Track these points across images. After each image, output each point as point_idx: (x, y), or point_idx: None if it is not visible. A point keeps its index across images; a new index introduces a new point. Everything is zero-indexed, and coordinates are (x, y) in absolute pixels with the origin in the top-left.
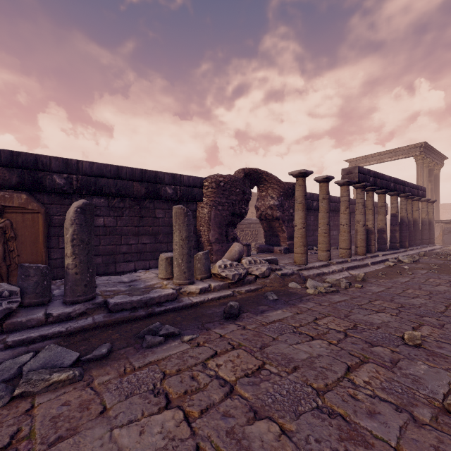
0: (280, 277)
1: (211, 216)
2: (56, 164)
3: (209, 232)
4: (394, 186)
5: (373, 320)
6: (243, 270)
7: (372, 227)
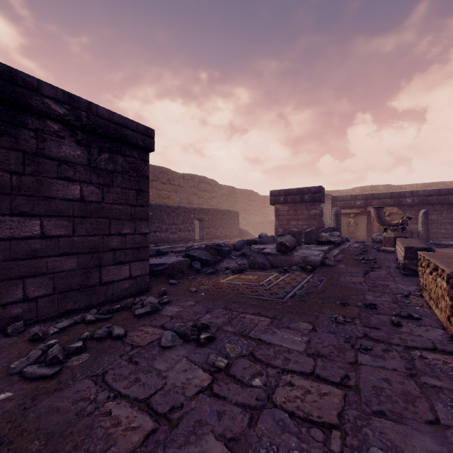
0: None
1: None
2: (407, 194)
3: None
4: None
5: None
6: None
7: None
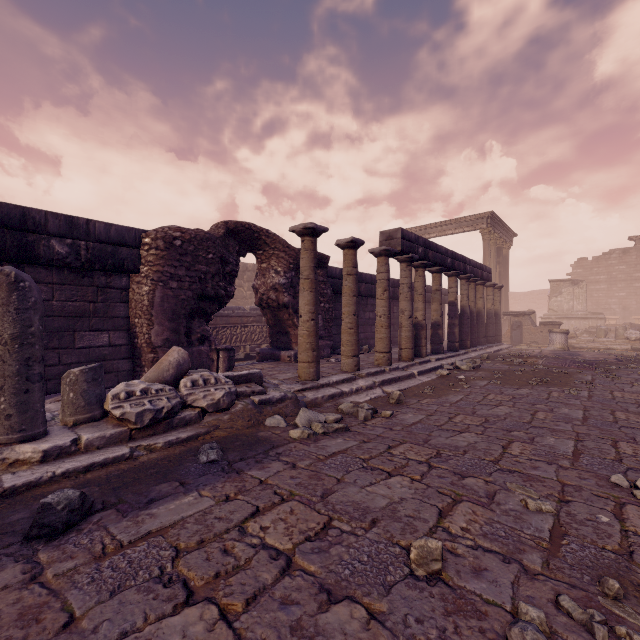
0: (256, 407)
1: (154, 299)
2: None
3: (151, 329)
4: (453, 263)
5: (374, 500)
6: (169, 400)
7: (423, 319)
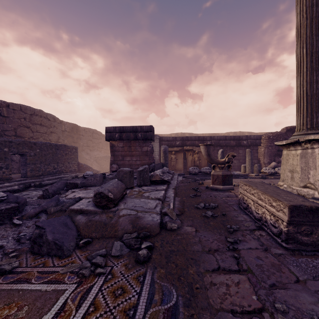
0: None
1: (265, 152)
2: (208, 138)
3: (264, 159)
4: None
5: None
6: (273, 171)
7: None
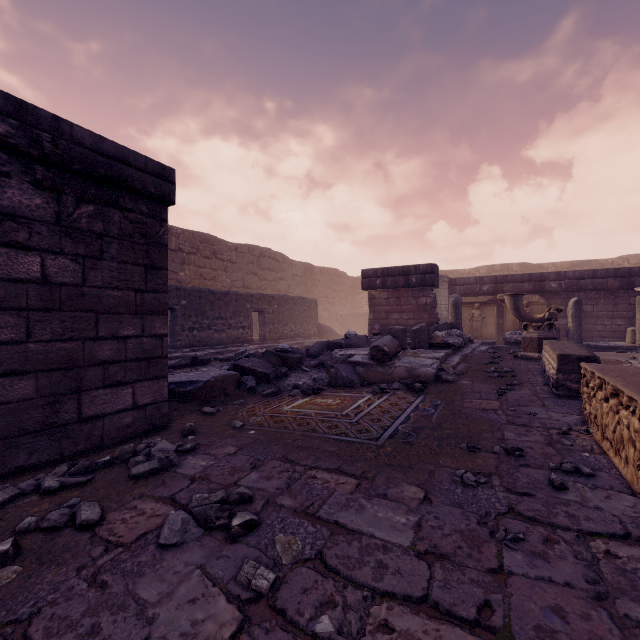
0: None
1: None
2: (551, 276)
3: None
4: None
5: None
6: None
7: None
